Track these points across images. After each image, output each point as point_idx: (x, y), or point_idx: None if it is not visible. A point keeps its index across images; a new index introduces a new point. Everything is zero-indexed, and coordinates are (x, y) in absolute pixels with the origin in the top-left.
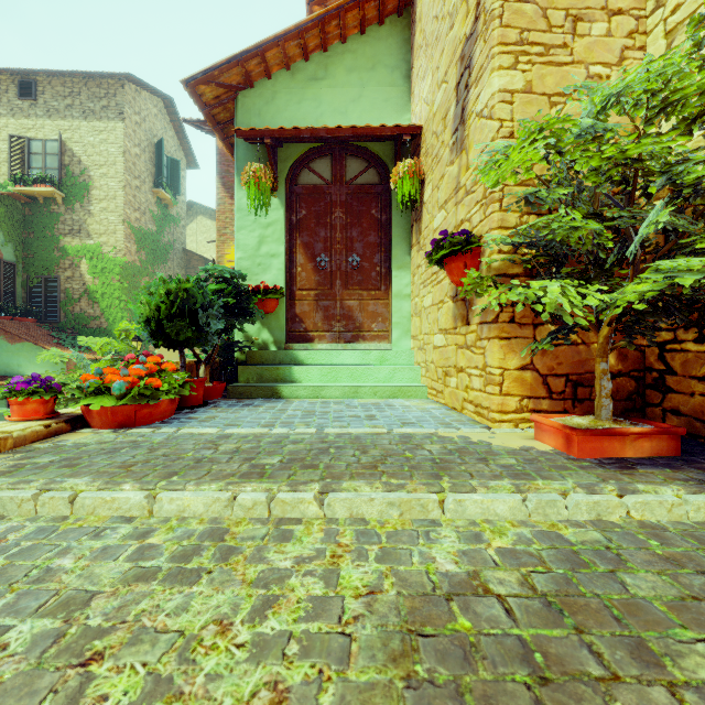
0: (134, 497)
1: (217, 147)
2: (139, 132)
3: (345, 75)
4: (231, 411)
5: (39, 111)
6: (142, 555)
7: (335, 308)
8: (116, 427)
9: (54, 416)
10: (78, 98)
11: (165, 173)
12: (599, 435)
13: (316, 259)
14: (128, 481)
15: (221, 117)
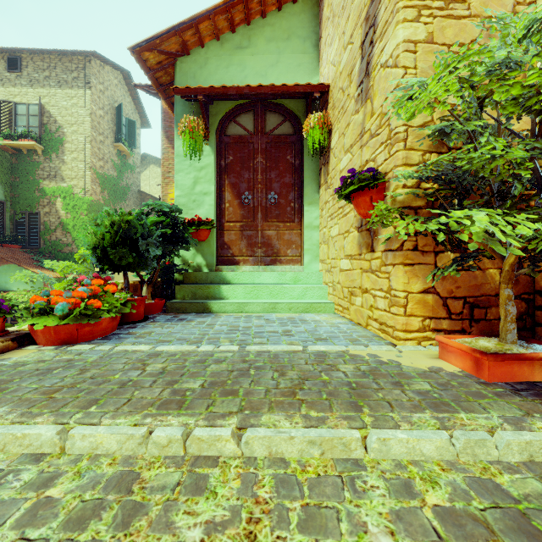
0: (46, 433)
1: (162, 107)
2: (103, 98)
3: (265, 44)
4: (167, 326)
5: (23, 81)
6: (34, 518)
7: (257, 237)
8: (59, 344)
9: (4, 334)
10: (54, 71)
11: (124, 131)
12: (510, 360)
13: (241, 196)
14: (44, 413)
15: (163, 80)
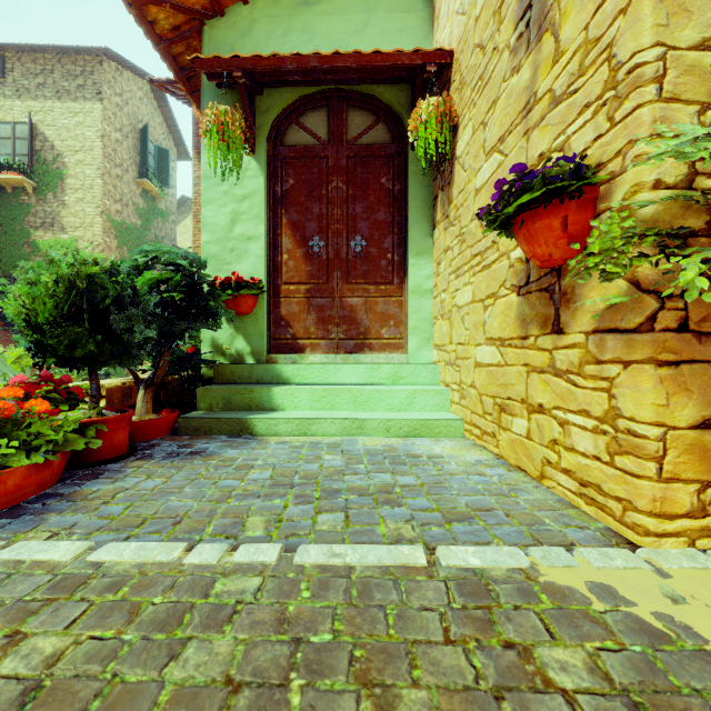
0: None
1: (193, 115)
2: (120, 116)
3: None
4: (159, 472)
5: (7, 91)
6: None
7: (332, 308)
8: None
9: None
10: (51, 76)
11: (152, 163)
12: None
13: (308, 243)
14: None
15: (186, 60)
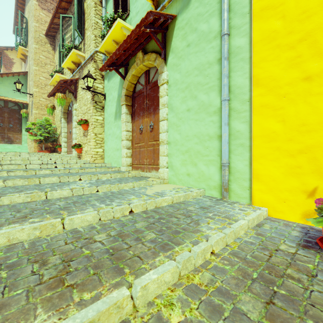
0: None
1: None
2: None
3: (8, 84)
4: None
5: None
6: None
7: (5, 136)
8: None
9: None
10: None
11: None
12: (41, 151)
13: None
14: None
15: None
